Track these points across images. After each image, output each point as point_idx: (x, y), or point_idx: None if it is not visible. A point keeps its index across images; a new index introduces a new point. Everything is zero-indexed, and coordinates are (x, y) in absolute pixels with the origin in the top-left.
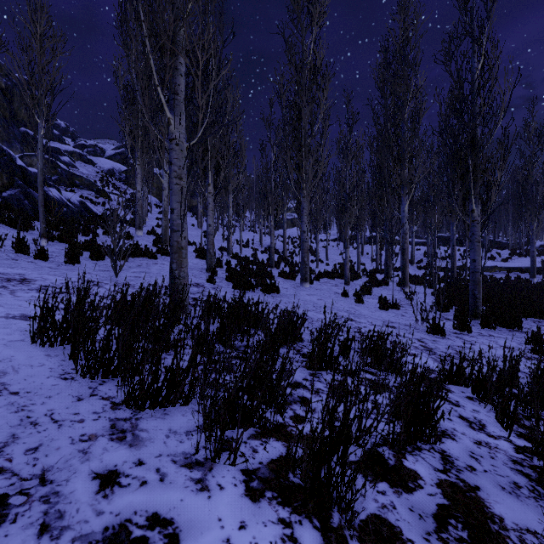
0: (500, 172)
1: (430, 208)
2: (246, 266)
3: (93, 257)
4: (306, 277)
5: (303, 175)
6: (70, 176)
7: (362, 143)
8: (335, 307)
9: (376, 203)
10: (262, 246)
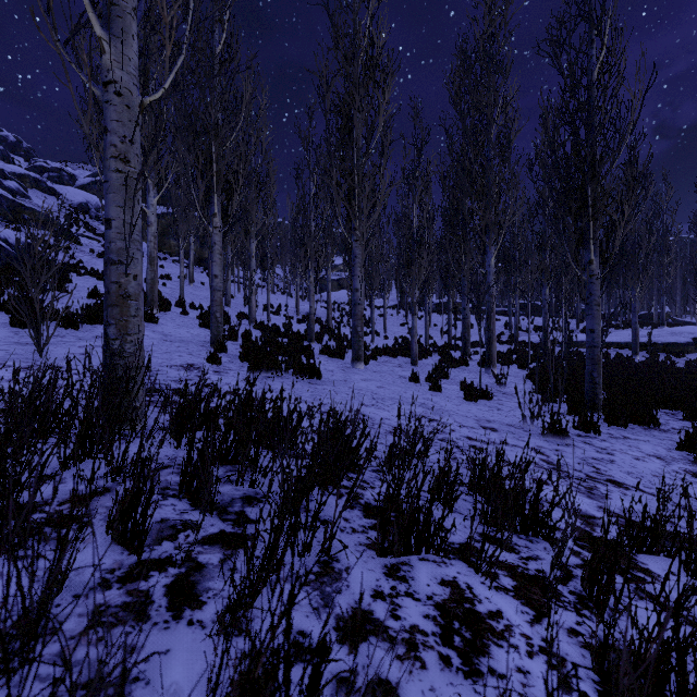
0: (627, 208)
1: (515, 267)
2: (274, 339)
3: (15, 323)
4: (359, 354)
5: (356, 208)
6: (15, 207)
7: (434, 172)
8: (404, 398)
9: (450, 256)
10: (298, 313)
